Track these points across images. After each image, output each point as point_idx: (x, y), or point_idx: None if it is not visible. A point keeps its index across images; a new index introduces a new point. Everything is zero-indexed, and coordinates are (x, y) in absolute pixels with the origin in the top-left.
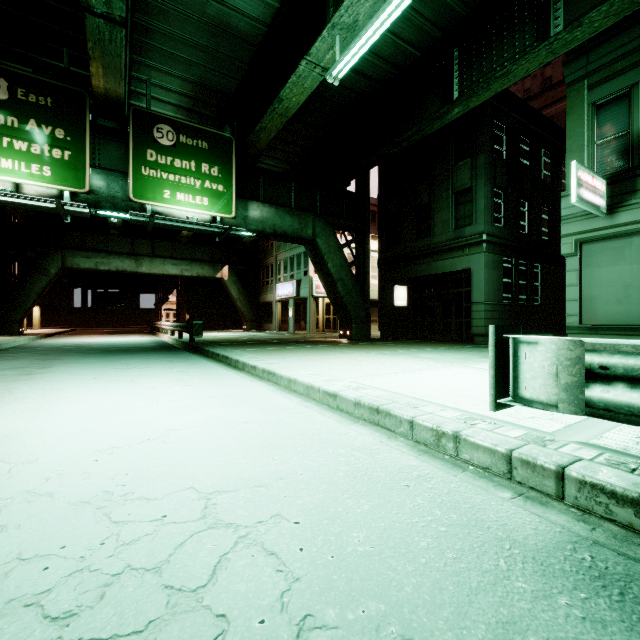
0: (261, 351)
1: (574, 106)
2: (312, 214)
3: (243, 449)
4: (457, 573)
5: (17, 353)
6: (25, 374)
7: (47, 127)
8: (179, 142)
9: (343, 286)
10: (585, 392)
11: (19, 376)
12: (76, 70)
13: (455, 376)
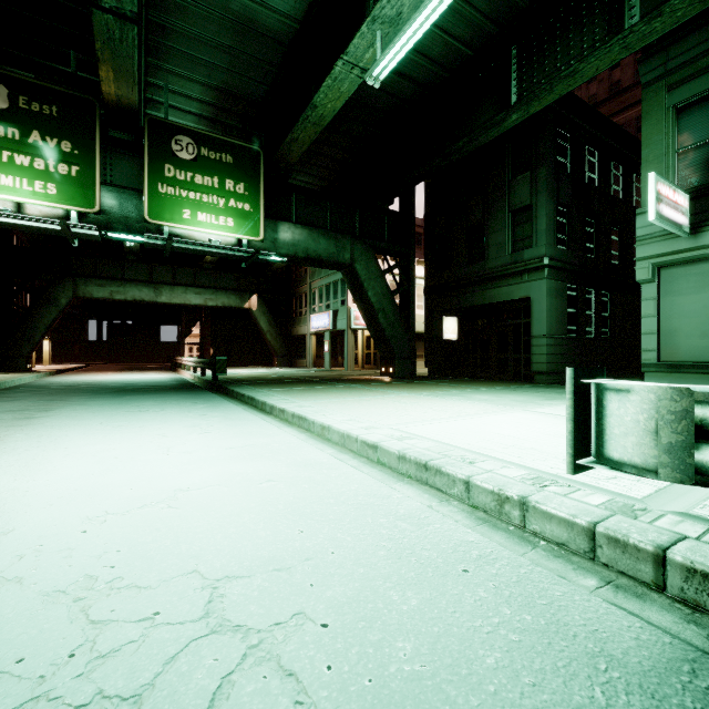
0: (292, 391)
1: (651, 110)
2: (350, 236)
3: (263, 517)
4: None
5: (20, 393)
6: (23, 418)
7: (52, 139)
8: (200, 156)
9: (385, 317)
10: (695, 455)
11: (16, 421)
12: (86, 76)
13: (516, 423)
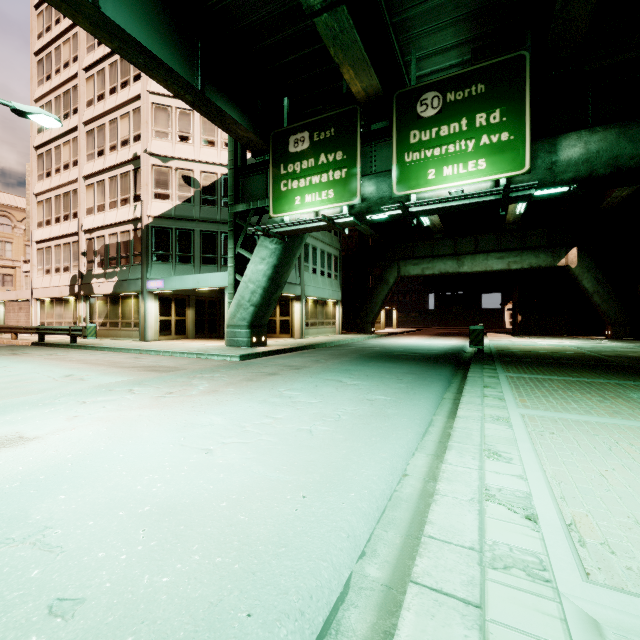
0: (543, 383)
1: None
2: None
3: None
4: None
5: (327, 351)
6: (271, 374)
7: (331, 155)
8: (446, 104)
9: None
10: None
11: (263, 375)
12: None
13: None
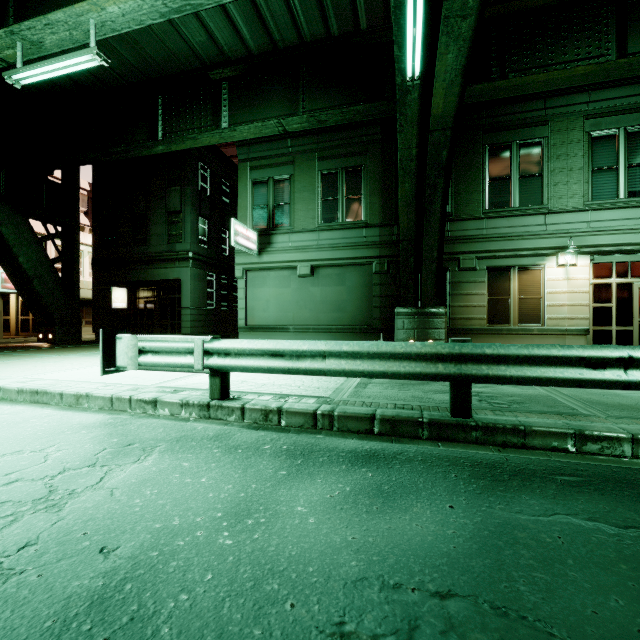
0: None
1: (243, 177)
2: None
3: None
4: (38, 436)
5: None
6: None
7: None
8: None
9: (42, 284)
10: (138, 359)
11: None
12: None
13: None
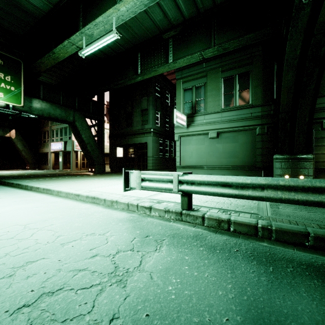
0: (41, 180)
1: (178, 87)
2: (73, 109)
3: (37, 214)
4: (100, 224)
5: None
6: None
7: None
8: None
9: (90, 147)
10: (141, 184)
11: None
12: None
13: None
